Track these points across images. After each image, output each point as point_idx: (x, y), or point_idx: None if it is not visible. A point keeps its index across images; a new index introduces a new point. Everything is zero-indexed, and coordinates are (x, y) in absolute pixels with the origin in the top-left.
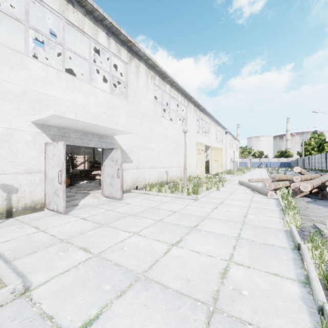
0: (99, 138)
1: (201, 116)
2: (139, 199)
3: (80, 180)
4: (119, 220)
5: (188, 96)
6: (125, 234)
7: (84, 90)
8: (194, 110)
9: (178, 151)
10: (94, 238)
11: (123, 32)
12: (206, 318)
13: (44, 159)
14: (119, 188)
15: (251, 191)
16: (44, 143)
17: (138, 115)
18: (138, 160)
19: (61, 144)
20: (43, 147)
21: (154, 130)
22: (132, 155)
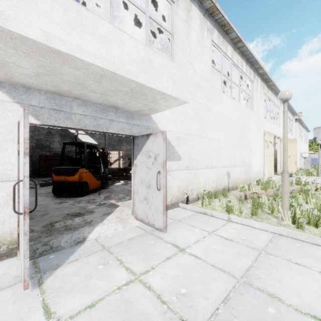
0: (127, 118)
1: (269, 96)
2: (198, 232)
3: (117, 180)
4: None
5: (255, 64)
6: None
7: (101, 33)
8: (261, 87)
9: (242, 143)
10: None
11: None
12: None
13: (17, 153)
14: (159, 209)
15: None
16: (18, 123)
17: (189, 86)
18: (189, 156)
19: (22, 117)
20: (14, 130)
21: (211, 111)
22: (181, 147)
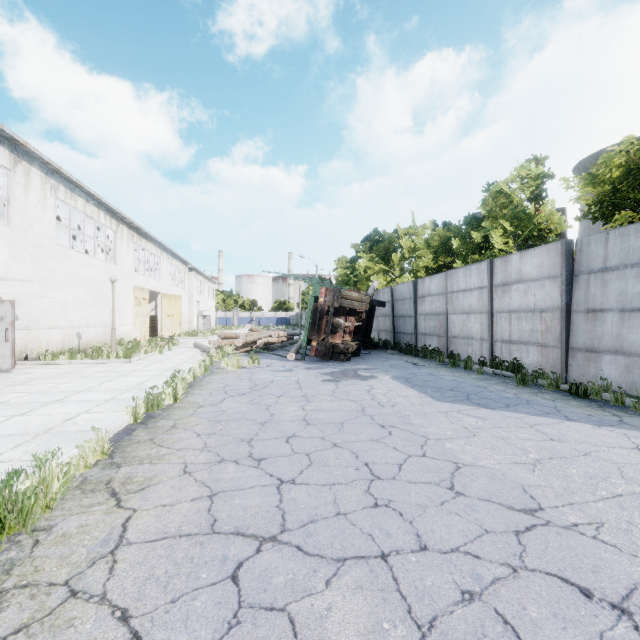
0: None
1: (143, 245)
2: (43, 369)
3: None
4: (33, 381)
5: (118, 214)
6: (53, 384)
7: None
8: (129, 236)
9: (100, 302)
10: (19, 389)
11: (7, 130)
12: (127, 390)
13: None
14: (8, 355)
15: (200, 352)
16: None
17: (29, 247)
18: (29, 316)
19: None
20: None
21: (57, 270)
22: (19, 308)
